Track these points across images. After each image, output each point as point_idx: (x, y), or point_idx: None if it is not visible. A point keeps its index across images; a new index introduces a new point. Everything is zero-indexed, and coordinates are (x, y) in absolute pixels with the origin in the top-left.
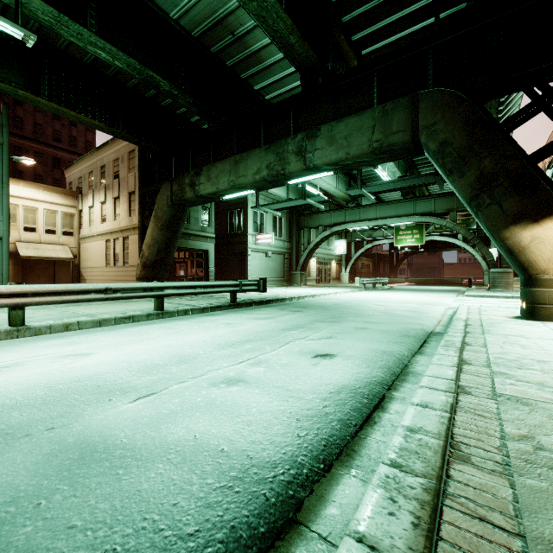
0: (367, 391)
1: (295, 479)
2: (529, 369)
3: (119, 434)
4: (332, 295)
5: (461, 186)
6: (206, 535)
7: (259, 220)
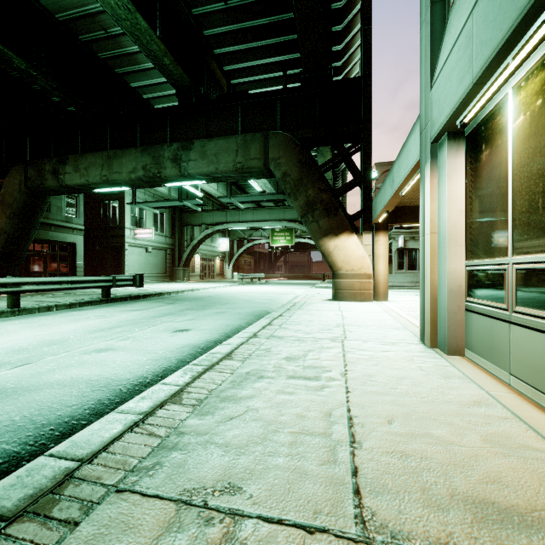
0: (203, 346)
1: (140, 383)
2: (301, 325)
3: (6, 384)
4: (211, 289)
5: (296, 206)
6: (83, 404)
7: (138, 214)
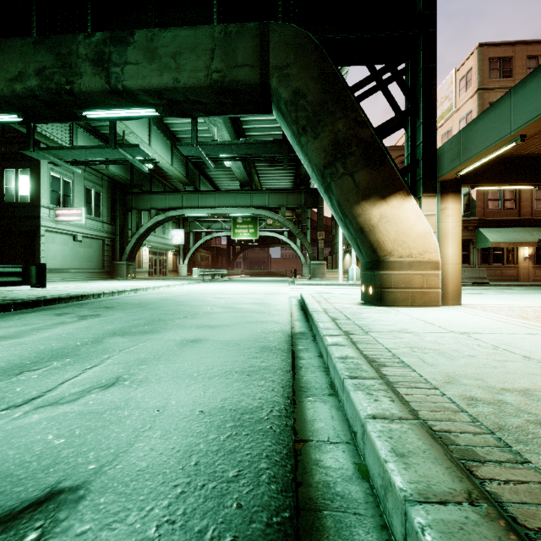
0: None
1: None
2: None
3: None
4: (164, 288)
5: (316, 149)
6: None
7: (62, 190)
